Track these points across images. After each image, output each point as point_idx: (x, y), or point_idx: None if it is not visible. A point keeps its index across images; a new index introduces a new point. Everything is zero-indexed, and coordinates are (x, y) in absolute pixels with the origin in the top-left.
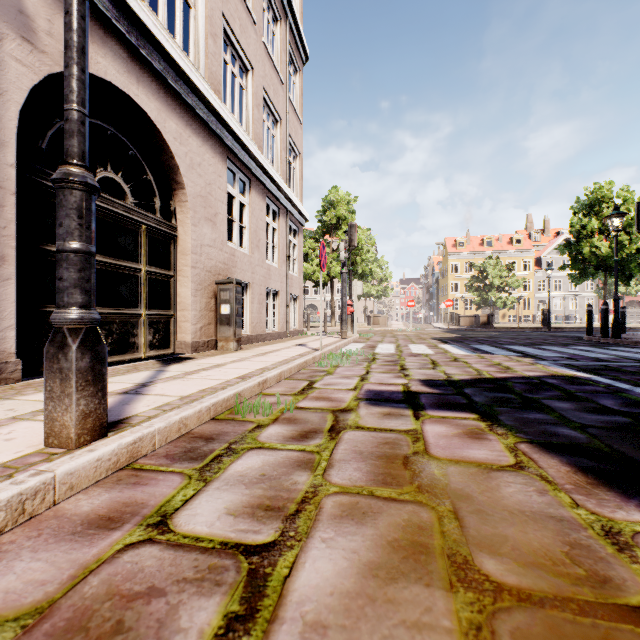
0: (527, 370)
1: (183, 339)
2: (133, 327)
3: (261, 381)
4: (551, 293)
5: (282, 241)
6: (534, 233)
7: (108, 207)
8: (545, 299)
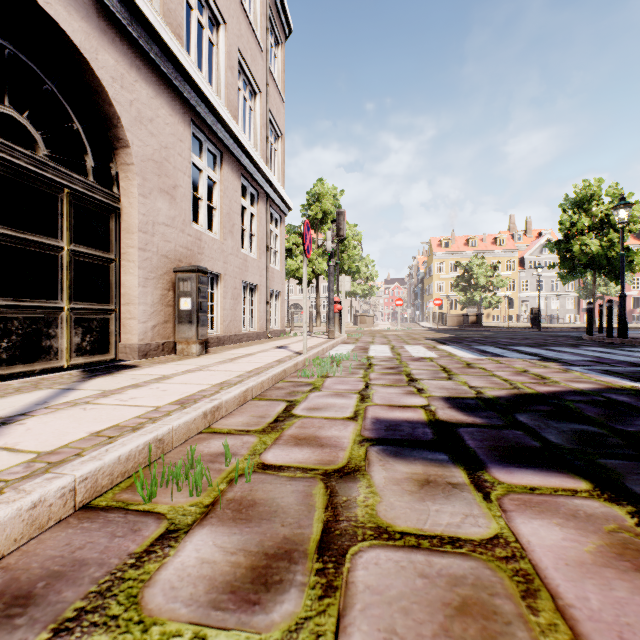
0: (569, 380)
1: (128, 341)
2: (48, 325)
3: (209, 409)
4: (534, 293)
5: (261, 229)
6: (517, 234)
7: (2, 155)
8: (528, 299)
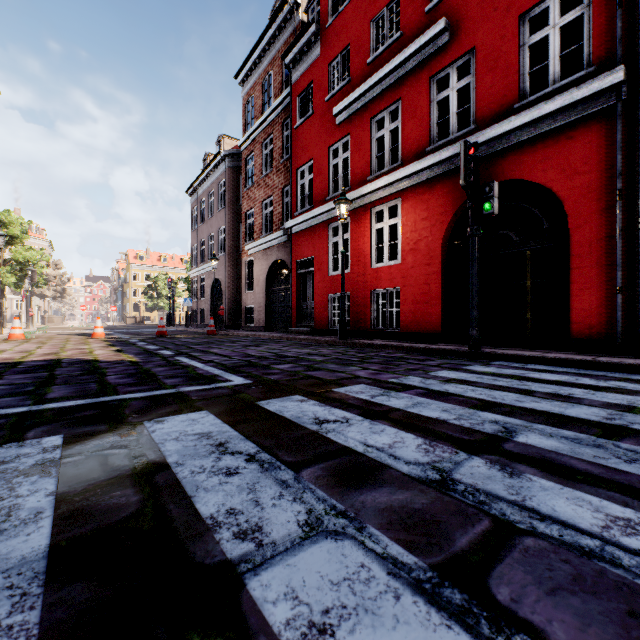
0: None
1: None
2: None
3: None
4: None
5: None
6: None
7: None
8: None
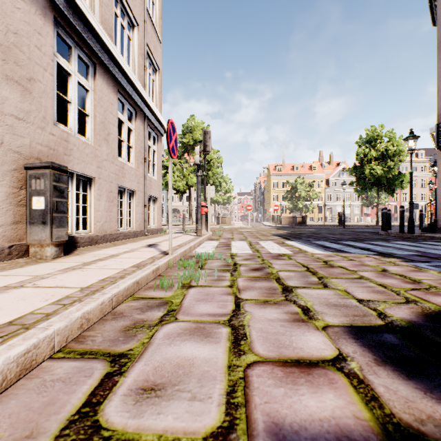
0: None
1: None
2: None
3: None
4: (335, 203)
5: (139, 143)
6: (324, 163)
7: None
8: (331, 206)
